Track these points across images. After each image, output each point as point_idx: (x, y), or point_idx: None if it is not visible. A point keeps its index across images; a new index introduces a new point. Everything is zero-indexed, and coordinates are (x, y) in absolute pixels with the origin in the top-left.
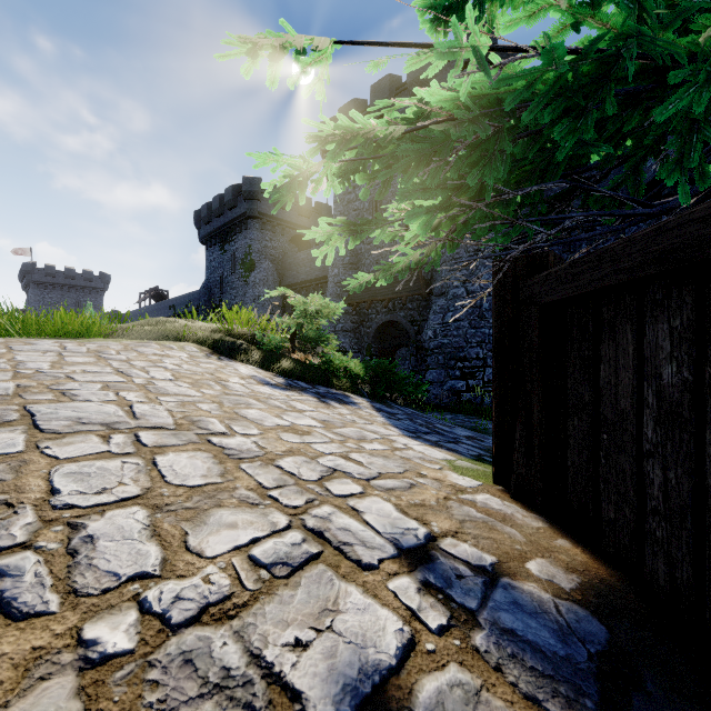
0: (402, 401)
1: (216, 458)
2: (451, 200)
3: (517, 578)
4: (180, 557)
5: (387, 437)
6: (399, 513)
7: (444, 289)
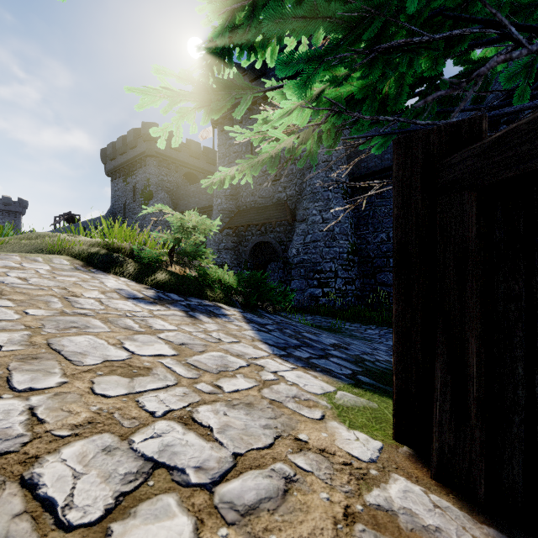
0: (272, 309)
1: None
2: (340, 47)
3: None
4: None
5: (254, 361)
6: None
7: (305, 216)
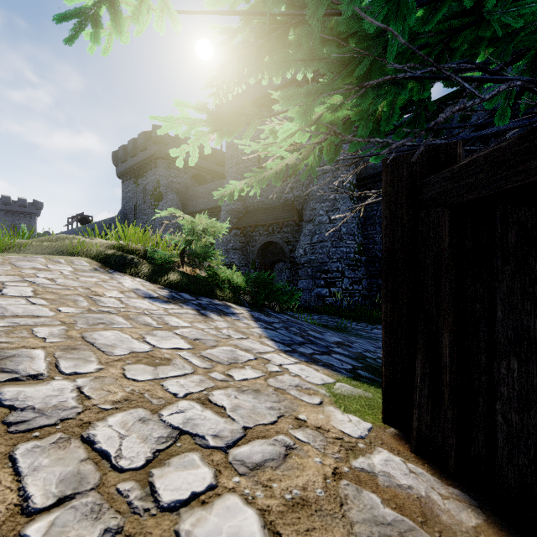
0: (279, 308)
1: None
2: (335, 81)
3: None
4: None
5: (261, 355)
6: None
7: (312, 217)
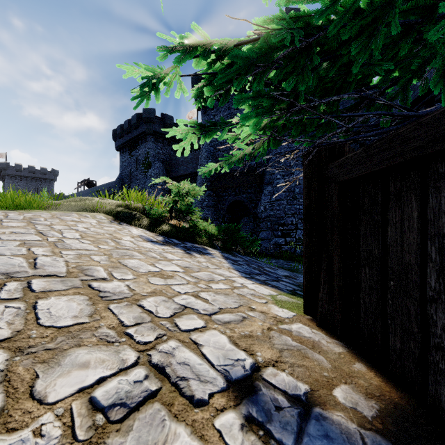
0: (243, 252)
1: (90, 300)
2: (273, 107)
3: (326, 407)
4: (20, 405)
5: (229, 278)
6: (231, 345)
7: (271, 180)
